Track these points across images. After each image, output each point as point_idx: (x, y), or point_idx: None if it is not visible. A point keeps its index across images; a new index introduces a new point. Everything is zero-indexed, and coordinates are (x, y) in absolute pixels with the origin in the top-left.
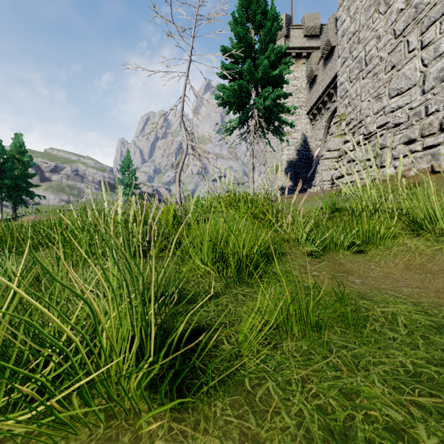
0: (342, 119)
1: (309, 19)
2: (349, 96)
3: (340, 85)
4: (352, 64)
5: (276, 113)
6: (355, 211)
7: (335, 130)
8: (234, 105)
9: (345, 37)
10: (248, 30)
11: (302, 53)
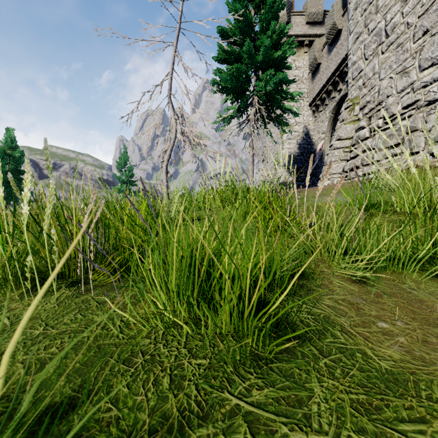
0: (355, 103)
1: (312, 4)
2: (365, 75)
3: (352, 65)
4: (368, 39)
5: (278, 100)
6: (406, 207)
7: (347, 115)
8: (232, 91)
9: (358, 10)
10: (247, 8)
11: (303, 41)
